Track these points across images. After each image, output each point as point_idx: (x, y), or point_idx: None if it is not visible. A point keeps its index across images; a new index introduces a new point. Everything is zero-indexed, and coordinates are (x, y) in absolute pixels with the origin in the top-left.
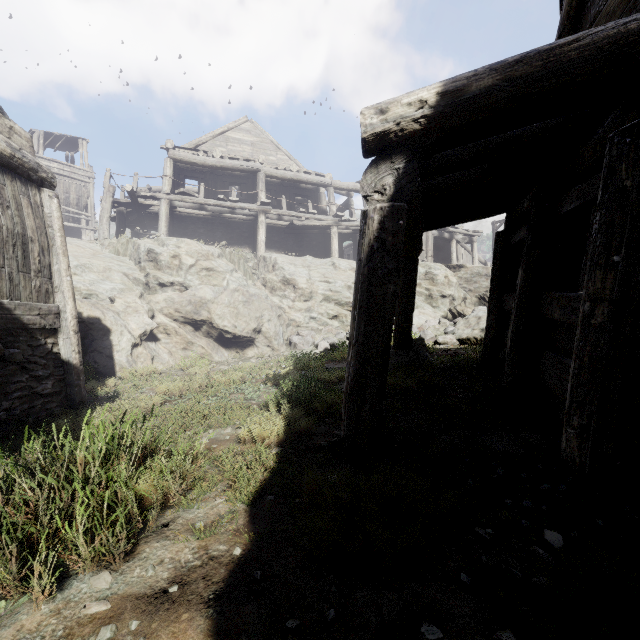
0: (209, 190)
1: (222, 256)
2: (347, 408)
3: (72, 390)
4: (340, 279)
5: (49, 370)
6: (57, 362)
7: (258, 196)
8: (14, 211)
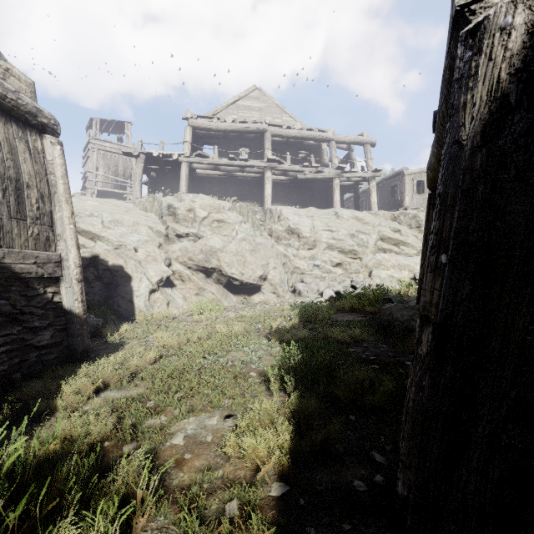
0: (223, 153)
1: (232, 209)
2: (417, 450)
3: (74, 340)
4: (343, 228)
5: (48, 320)
6: (58, 311)
7: (265, 154)
8: (6, 154)
